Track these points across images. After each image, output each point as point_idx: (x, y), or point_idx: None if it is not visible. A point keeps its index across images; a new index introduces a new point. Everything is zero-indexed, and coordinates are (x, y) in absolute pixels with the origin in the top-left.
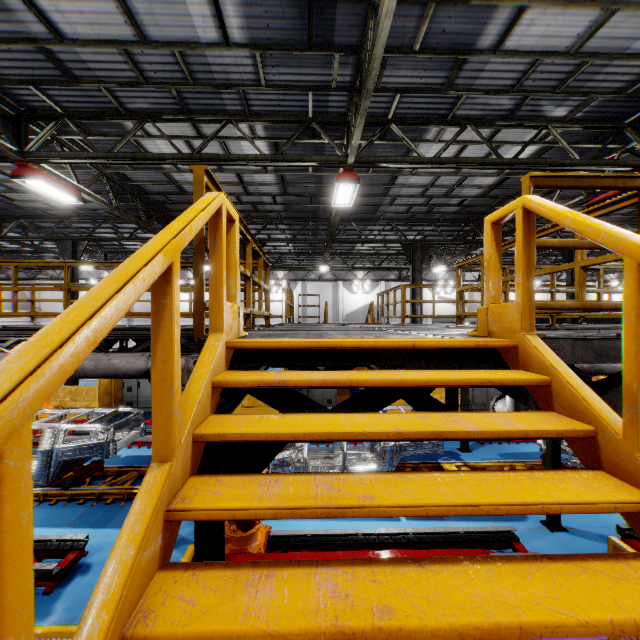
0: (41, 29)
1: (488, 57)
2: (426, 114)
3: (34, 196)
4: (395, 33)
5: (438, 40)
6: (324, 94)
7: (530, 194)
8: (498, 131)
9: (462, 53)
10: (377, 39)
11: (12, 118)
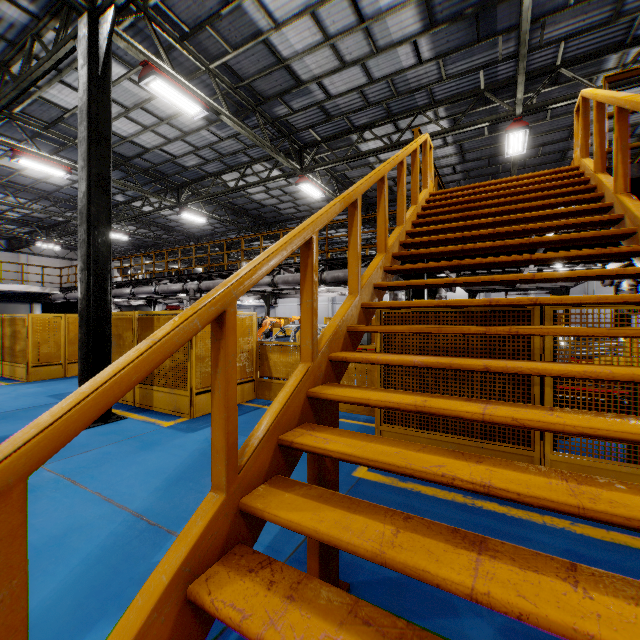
0: (322, 96)
1: None
2: (598, 47)
3: (290, 204)
4: (549, 3)
5: None
6: (493, 68)
7: (604, 88)
8: None
9: None
10: (522, 23)
11: (296, 152)
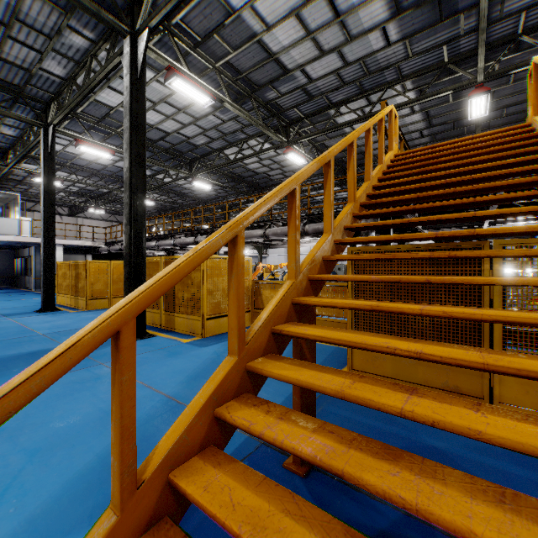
0: (304, 80)
1: None
2: None
3: (279, 171)
4: None
5: None
6: (455, 42)
7: None
8: None
9: None
10: (481, 2)
11: (283, 128)
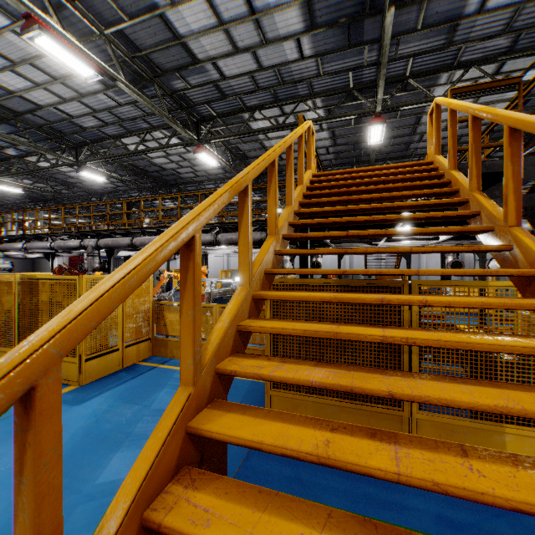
0: (217, 76)
1: (475, 18)
2: (436, 66)
3: (189, 169)
4: (403, 24)
5: (434, 19)
6: (359, 71)
7: (450, 98)
8: (502, 64)
9: (453, 22)
10: (385, 36)
11: (193, 123)
